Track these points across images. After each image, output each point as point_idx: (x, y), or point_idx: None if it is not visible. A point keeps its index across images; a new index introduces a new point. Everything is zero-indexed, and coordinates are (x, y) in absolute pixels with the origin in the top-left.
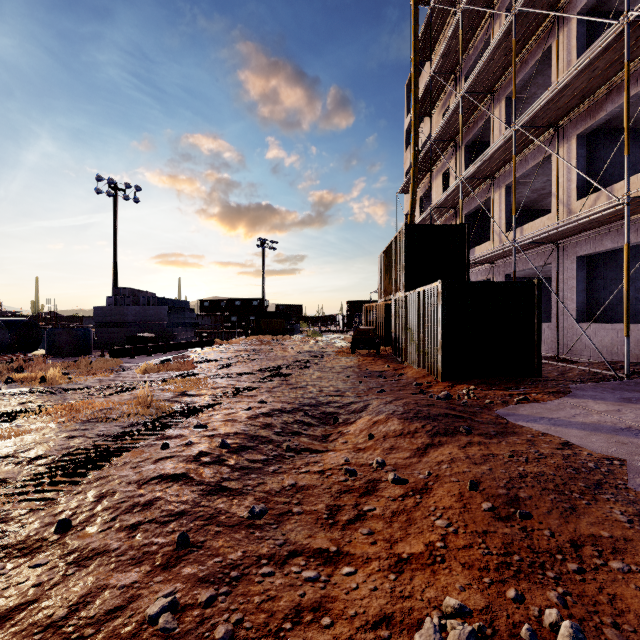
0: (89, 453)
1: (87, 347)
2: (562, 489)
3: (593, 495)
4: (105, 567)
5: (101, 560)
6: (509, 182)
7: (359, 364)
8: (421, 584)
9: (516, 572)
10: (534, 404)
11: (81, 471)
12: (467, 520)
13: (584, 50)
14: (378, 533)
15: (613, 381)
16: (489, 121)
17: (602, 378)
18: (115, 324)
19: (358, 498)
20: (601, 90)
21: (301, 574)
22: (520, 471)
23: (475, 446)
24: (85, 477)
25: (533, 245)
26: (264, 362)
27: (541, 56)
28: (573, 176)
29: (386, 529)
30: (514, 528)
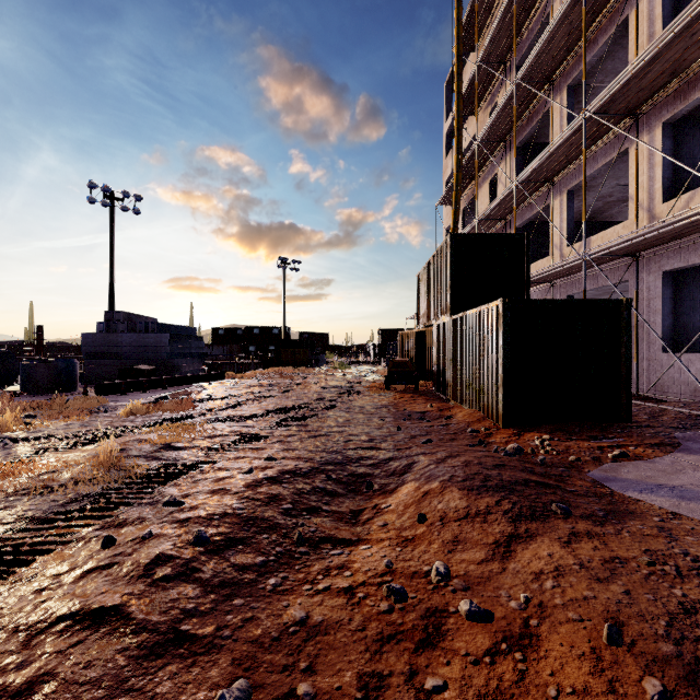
0: None
1: (71, 382)
2: None
3: None
4: None
5: None
6: (573, 186)
7: (395, 403)
8: None
9: None
10: (638, 462)
11: None
12: None
13: (671, 19)
14: None
15: None
16: (547, 116)
17: None
18: (107, 354)
19: (413, 655)
20: (696, 65)
21: None
22: (679, 598)
23: (585, 541)
24: None
25: (606, 259)
26: (280, 400)
27: (614, 32)
28: (657, 173)
29: None
30: None
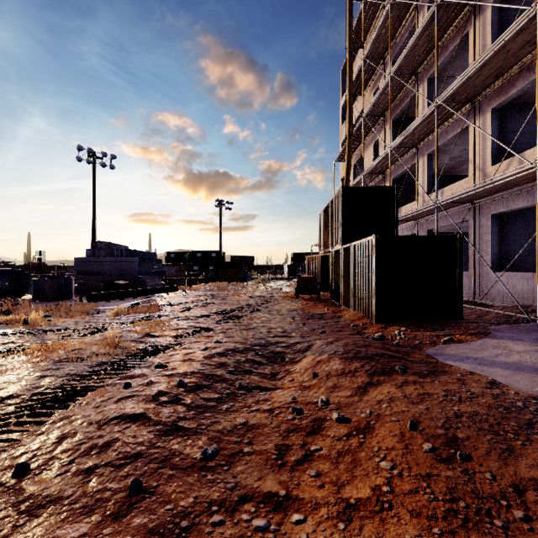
0: (57, 392)
1: (68, 292)
2: (497, 429)
3: (526, 435)
4: (56, 517)
5: (53, 509)
6: (431, 151)
7: (302, 307)
8: (371, 535)
9: (464, 521)
10: (459, 344)
11: (47, 411)
12: (410, 462)
13: (497, 35)
14: (325, 475)
15: (527, 323)
16: (413, 99)
17: (516, 320)
18: (93, 273)
19: (305, 437)
20: (513, 70)
21: (251, 523)
22: (455, 411)
23: (411, 385)
24: (50, 417)
25: (453, 204)
26: (220, 306)
27: (459, 42)
28: (488, 145)
29: (333, 471)
30: (456, 471)
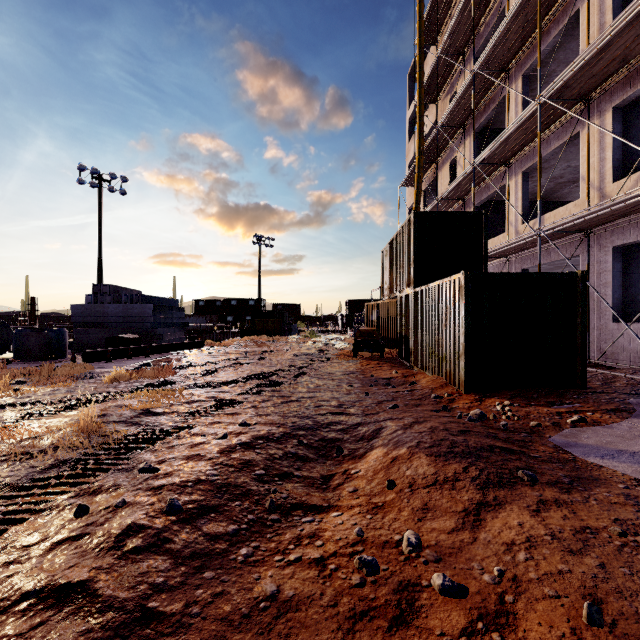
0: None
1: (60, 350)
2: None
3: None
4: None
5: None
6: (527, 167)
7: (362, 369)
8: None
9: None
10: (597, 428)
11: None
12: None
13: (620, 11)
14: None
15: None
16: (502, 103)
17: None
18: (95, 324)
19: (386, 635)
20: None
21: None
22: None
23: (554, 509)
24: None
25: (559, 235)
26: (255, 367)
27: (566, 23)
28: (607, 155)
29: None
30: None
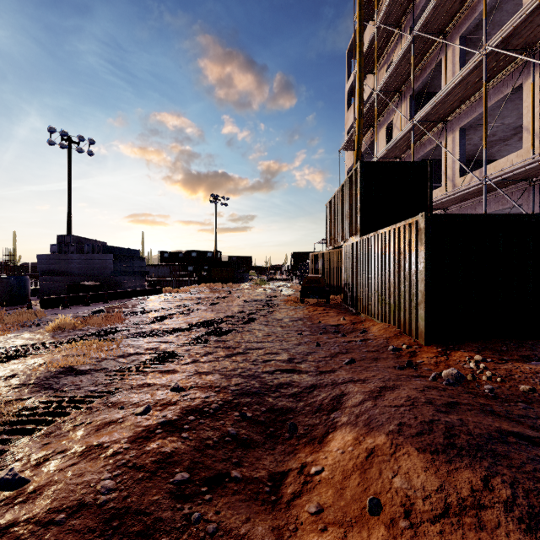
0: None
1: (22, 296)
2: None
3: None
4: None
5: None
6: (465, 123)
7: (310, 315)
8: None
9: None
10: None
11: None
12: None
13: None
14: None
15: None
16: (438, 66)
17: None
18: (59, 272)
19: None
20: None
21: None
22: None
23: None
24: None
25: (502, 184)
26: (206, 313)
27: None
28: None
29: None
30: None
